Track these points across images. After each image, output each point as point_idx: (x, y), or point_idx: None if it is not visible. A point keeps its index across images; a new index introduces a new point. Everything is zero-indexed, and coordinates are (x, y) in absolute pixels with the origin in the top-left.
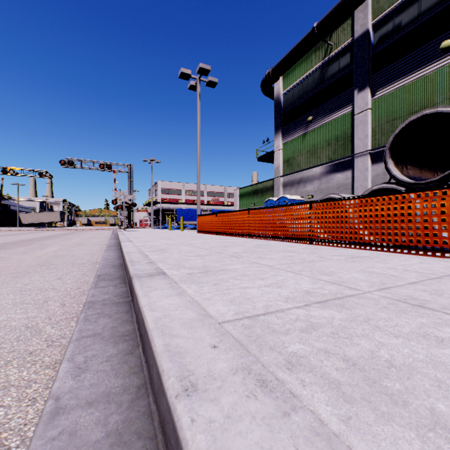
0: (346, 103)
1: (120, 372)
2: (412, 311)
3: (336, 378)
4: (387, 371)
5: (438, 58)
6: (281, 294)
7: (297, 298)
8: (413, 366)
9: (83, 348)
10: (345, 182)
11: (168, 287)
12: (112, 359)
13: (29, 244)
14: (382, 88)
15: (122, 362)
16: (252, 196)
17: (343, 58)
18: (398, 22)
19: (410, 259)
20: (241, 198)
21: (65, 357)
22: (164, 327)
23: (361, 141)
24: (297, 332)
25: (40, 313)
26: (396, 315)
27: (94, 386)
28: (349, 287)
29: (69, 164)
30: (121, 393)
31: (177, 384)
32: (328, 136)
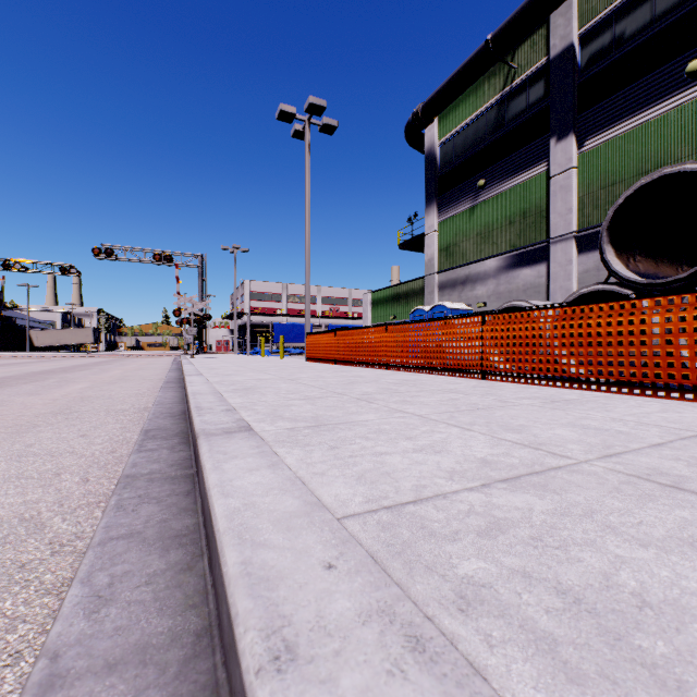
0: (539, 158)
1: (168, 604)
2: (663, 496)
3: (548, 630)
4: (637, 615)
5: (682, 87)
6: (441, 466)
7: (467, 472)
8: (683, 605)
9: (109, 559)
10: (536, 282)
11: (255, 453)
12: (156, 580)
13: (42, 379)
14: (594, 135)
15: (173, 585)
16: (391, 304)
17: (533, 89)
18: (619, 31)
19: (644, 404)
20: (374, 307)
21: (77, 576)
22: (244, 527)
23: (561, 218)
24: (471, 536)
25: (46, 495)
26: (638, 504)
27: (121, 632)
28: (552, 453)
29: (107, 254)
30: (168, 646)
31: (260, 647)
32: (509, 209)
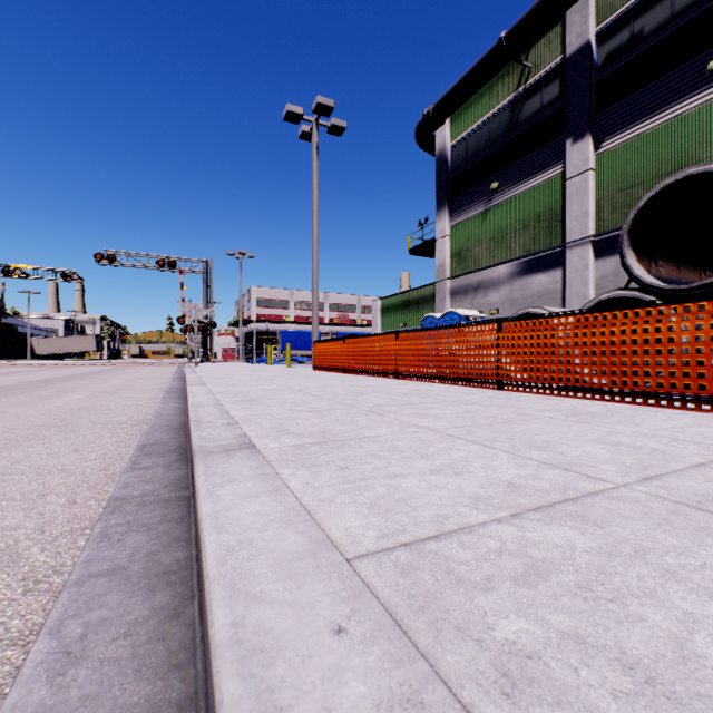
0: (554, 160)
1: (148, 664)
2: None
3: None
4: None
5: (704, 85)
6: (464, 491)
7: (494, 499)
8: None
9: (85, 602)
10: (552, 288)
11: (255, 475)
12: (136, 631)
13: (39, 388)
14: (611, 135)
15: (156, 638)
16: (402, 311)
17: (548, 88)
18: (638, 28)
19: (674, 417)
20: (384, 314)
21: (46, 625)
22: (238, 573)
23: (577, 222)
24: (507, 583)
25: (27, 520)
26: (695, 540)
27: (89, 702)
28: (585, 476)
29: (110, 259)
30: None
31: None
32: (523, 213)
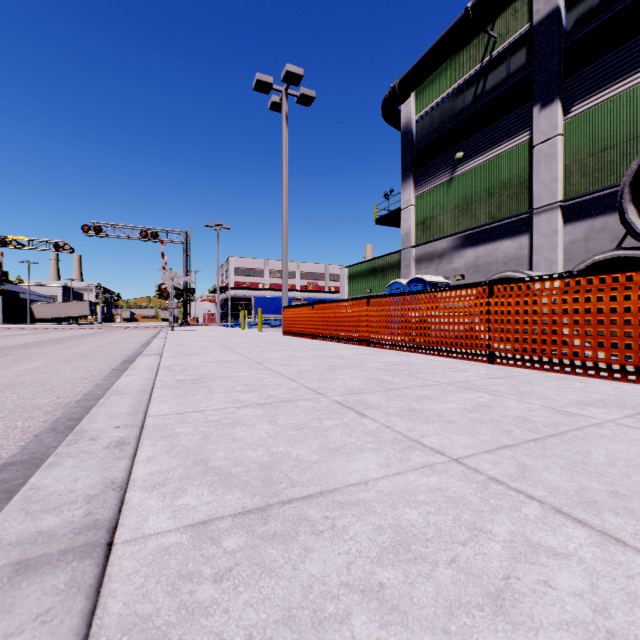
0: (520, 127)
1: None
2: None
3: None
4: None
5: None
6: None
7: None
8: None
9: None
10: (518, 254)
11: None
12: None
13: (1, 355)
14: (582, 100)
15: None
16: (368, 278)
17: (514, 57)
18: None
19: None
20: (351, 281)
21: None
22: None
23: (545, 188)
24: None
25: None
26: None
27: None
28: None
29: (96, 230)
30: None
31: None
32: (488, 181)
